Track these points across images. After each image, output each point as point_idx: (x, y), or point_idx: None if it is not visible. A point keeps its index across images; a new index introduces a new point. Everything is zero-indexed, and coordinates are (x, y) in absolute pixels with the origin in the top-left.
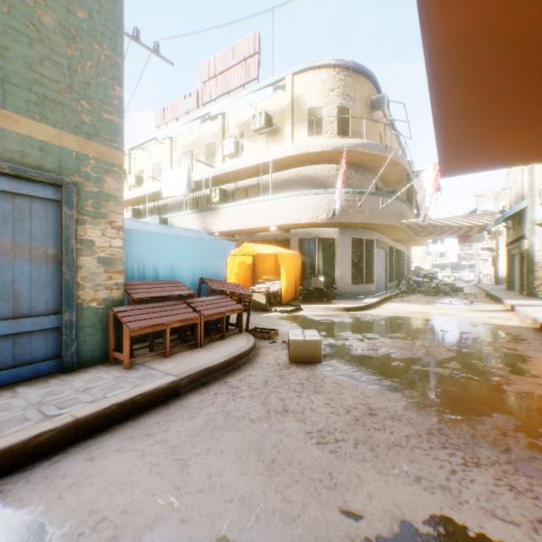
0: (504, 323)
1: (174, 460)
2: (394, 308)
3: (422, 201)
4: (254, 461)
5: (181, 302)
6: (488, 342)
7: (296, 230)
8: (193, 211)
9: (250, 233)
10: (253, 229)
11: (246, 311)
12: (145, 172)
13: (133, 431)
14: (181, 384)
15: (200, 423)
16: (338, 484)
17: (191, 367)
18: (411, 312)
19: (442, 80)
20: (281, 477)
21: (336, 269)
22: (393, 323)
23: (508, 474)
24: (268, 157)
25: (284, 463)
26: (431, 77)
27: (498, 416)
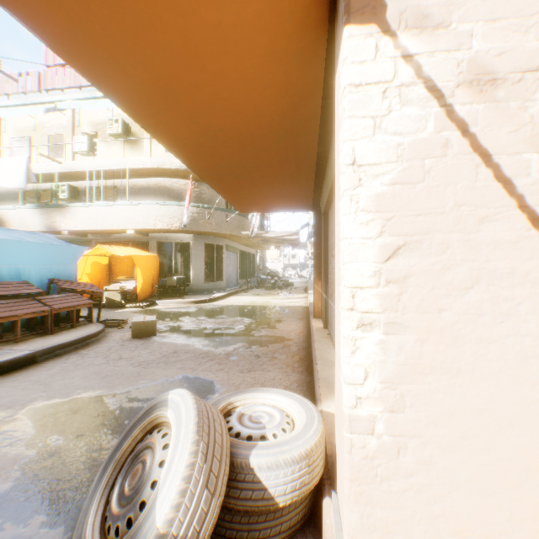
0: (294, 305)
1: (40, 385)
2: (234, 300)
3: (252, 219)
4: (95, 377)
5: (32, 299)
6: (272, 315)
7: (155, 234)
8: (34, 206)
9: (106, 233)
10: (109, 230)
11: (98, 306)
12: None
13: (2, 381)
14: (38, 355)
15: (57, 371)
16: (141, 375)
17: (46, 345)
18: (244, 301)
19: (207, 178)
20: (111, 378)
21: (191, 269)
22: (224, 310)
23: (223, 361)
24: (126, 165)
25: (114, 375)
26: (201, 177)
27: (240, 345)
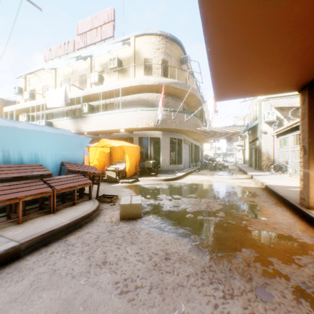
0: (248, 186)
1: None
2: (192, 178)
3: (207, 117)
4: None
5: (39, 180)
6: (240, 197)
7: (137, 132)
8: (70, 117)
9: (108, 133)
10: (110, 130)
11: (97, 184)
12: (37, 90)
13: None
14: (22, 247)
15: (24, 286)
16: None
17: (37, 231)
18: (201, 180)
19: (211, 25)
20: None
21: (161, 156)
22: (190, 188)
23: (252, 302)
24: (119, 86)
25: None
26: (204, 21)
27: (245, 250)
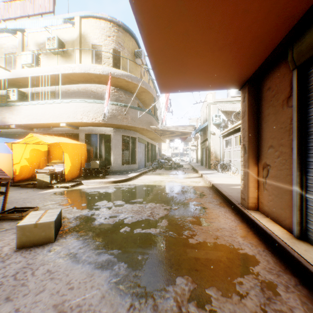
0: (197, 185)
1: None
2: (145, 179)
3: (160, 115)
4: None
5: None
6: (188, 199)
7: (83, 128)
8: None
9: (47, 127)
10: (47, 124)
11: (4, 193)
12: None
13: None
14: None
15: None
16: None
17: None
18: (154, 181)
19: None
20: None
21: (112, 155)
22: (139, 190)
23: None
24: (59, 71)
25: None
26: None
27: (181, 280)
